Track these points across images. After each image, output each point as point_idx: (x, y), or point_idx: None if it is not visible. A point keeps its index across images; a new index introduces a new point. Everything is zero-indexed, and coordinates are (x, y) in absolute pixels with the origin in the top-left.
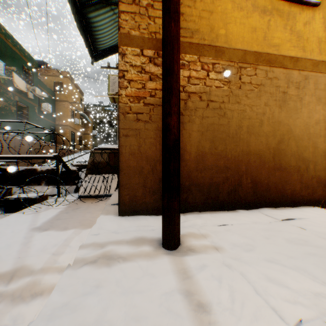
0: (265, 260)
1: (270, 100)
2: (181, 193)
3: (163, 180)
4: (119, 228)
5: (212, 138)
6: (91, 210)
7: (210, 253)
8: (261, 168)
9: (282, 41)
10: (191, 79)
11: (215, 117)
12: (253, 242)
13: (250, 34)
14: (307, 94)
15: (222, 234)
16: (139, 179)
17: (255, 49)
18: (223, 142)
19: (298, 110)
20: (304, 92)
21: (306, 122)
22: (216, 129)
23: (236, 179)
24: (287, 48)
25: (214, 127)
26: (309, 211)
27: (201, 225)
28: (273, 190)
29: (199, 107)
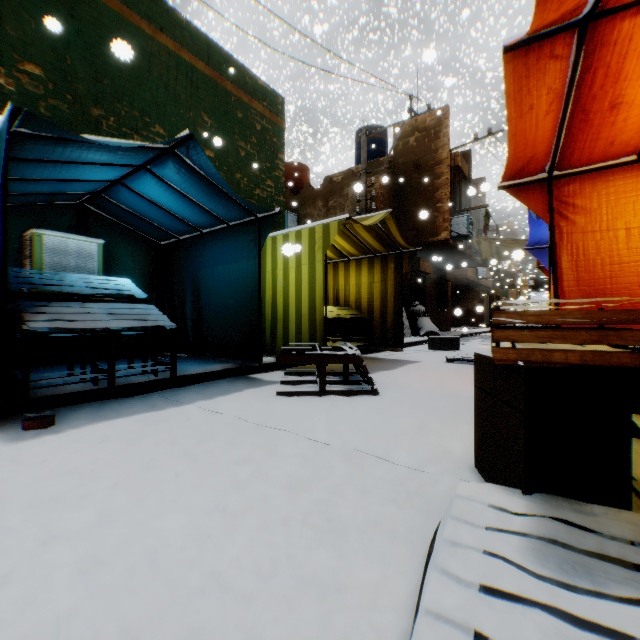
0: None
1: None
2: None
3: None
4: None
5: None
6: None
7: None
8: None
9: None
10: None
11: None
12: None
13: None
14: None
15: None
16: None
17: None
18: None
19: None
20: None
21: None
22: None
23: None
24: None
25: None
26: None
27: None
28: None
29: None
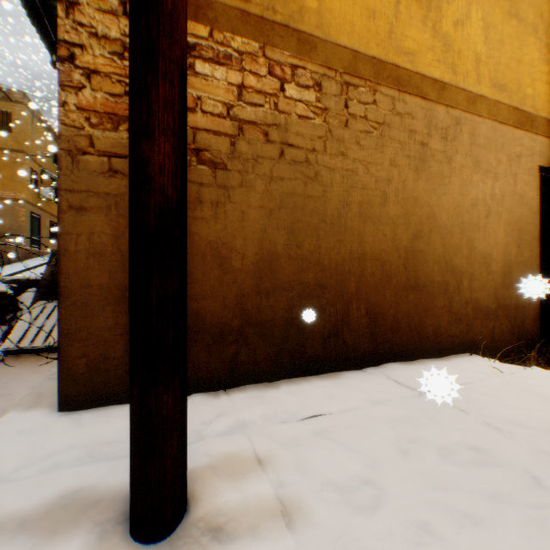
0: (409, 539)
1: (401, 155)
2: (223, 345)
3: (131, 331)
4: (33, 460)
5: (292, 224)
6: (17, 389)
7: (265, 538)
8: (385, 287)
9: (421, 46)
10: (246, 92)
11: (297, 180)
12: (376, 471)
13: (366, 22)
14: (459, 153)
15: (306, 449)
16: (117, 315)
17: (375, 52)
18: (314, 234)
19: (445, 179)
20: (456, 148)
21: (458, 202)
22: (300, 205)
23: (338, 309)
24: (428, 62)
25: (296, 200)
26: (466, 366)
27: (262, 423)
28: (406, 328)
29: (264, 155)
